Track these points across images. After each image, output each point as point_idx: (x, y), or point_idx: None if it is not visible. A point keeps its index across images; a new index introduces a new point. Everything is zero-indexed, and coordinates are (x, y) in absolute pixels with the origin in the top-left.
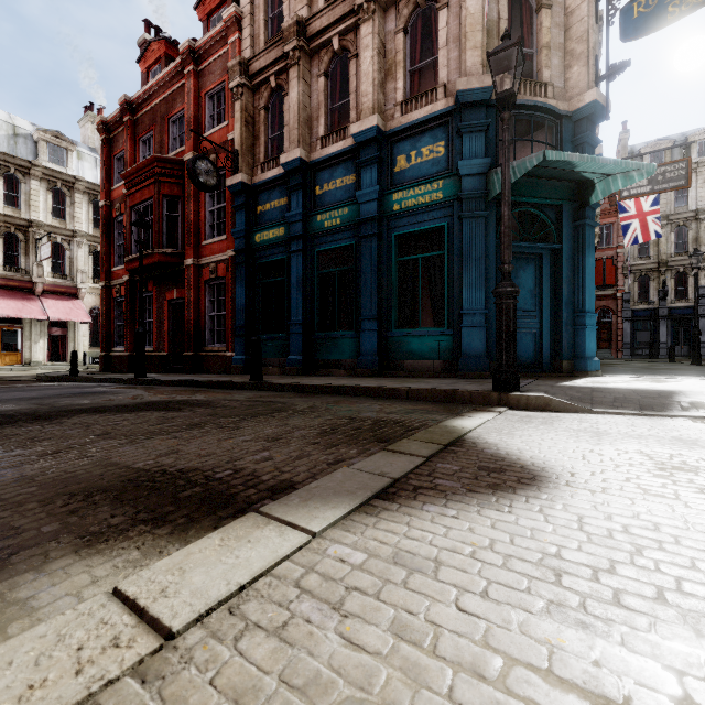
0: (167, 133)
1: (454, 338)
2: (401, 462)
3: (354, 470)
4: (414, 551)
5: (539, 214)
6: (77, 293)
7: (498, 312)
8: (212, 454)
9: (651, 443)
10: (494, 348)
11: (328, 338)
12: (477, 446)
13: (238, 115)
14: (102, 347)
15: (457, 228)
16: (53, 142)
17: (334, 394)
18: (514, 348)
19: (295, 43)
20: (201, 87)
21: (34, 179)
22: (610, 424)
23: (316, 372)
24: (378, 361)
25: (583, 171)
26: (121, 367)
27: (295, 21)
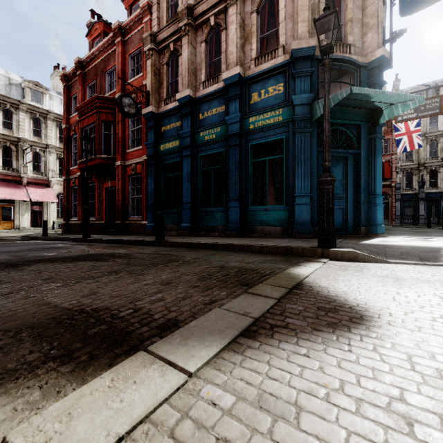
0: (105, 81)
1: (289, 212)
2: (259, 303)
3: (224, 311)
4: (276, 393)
5: (345, 130)
6: (49, 184)
7: (321, 194)
8: (120, 295)
9: (439, 287)
10: (316, 218)
11: (207, 212)
12: (313, 289)
13: (149, 68)
14: (64, 218)
15: (292, 140)
16: (34, 88)
17: (211, 249)
18: (332, 218)
19: (186, 21)
20: (126, 51)
21: (22, 111)
22: (403, 271)
23: (199, 234)
24: (240, 227)
25: (375, 101)
26: (76, 230)
27: (186, 7)
